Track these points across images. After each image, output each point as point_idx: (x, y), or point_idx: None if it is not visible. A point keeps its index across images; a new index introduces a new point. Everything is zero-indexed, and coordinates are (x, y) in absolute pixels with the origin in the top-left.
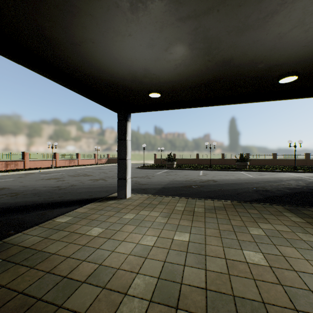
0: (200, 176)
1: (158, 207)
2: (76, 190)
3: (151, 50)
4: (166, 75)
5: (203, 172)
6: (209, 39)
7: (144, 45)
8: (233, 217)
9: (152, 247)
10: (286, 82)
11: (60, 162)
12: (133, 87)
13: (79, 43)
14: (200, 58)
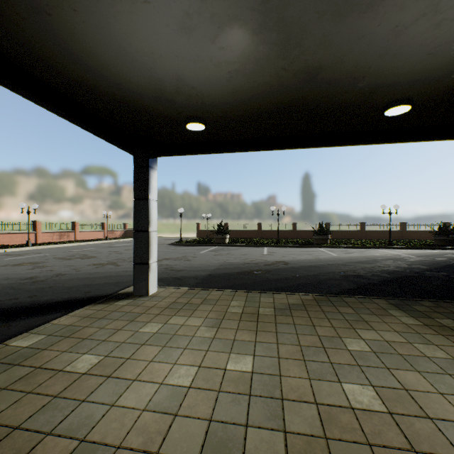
0: (264, 256)
1: (201, 309)
2: (63, 282)
3: (187, 38)
4: (214, 91)
5: (268, 250)
6: (286, 26)
7: (173, 27)
8: (318, 321)
9: (189, 389)
10: (394, 115)
11: (44, 235)
12: (159, 111)
13: (47, 8)
14: (271, 62)
